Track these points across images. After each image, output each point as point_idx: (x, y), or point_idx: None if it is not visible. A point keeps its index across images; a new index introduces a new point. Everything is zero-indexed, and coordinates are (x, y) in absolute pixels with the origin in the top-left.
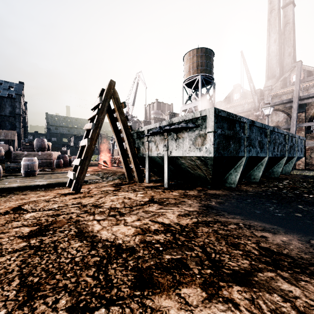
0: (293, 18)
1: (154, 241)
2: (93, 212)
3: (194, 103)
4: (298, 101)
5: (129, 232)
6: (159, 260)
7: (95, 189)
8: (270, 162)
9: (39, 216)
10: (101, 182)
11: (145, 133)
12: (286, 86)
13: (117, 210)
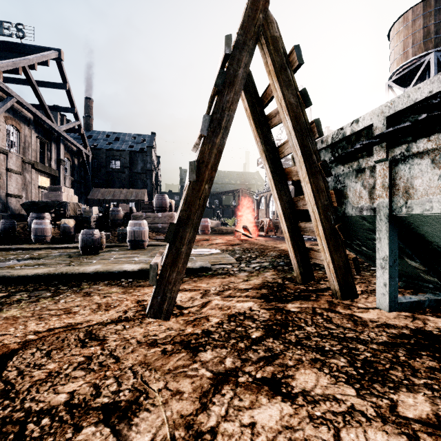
0: None
1: None
2: None
3: None
4: None
5: None
6: None
7: (217, 301)
8: None
9: None
10: (235, 274)
11: (377, 131)
12: None
13: None
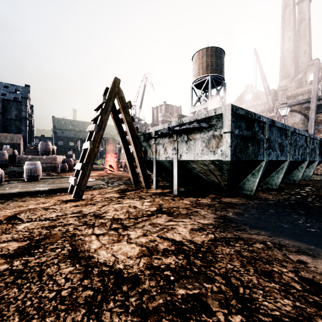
0: (308, 14)
1: (163, 266)
2: (93, 223)
3: (204, 105)
4: (316, 101)
5: (133, 253)
6: (170, 297)
7: (98, 196)
8: (289, 166)
9: (33, 227)
10: (105, 188)
11: (153, 135)
12: (302, 85)
13: (121, 222)
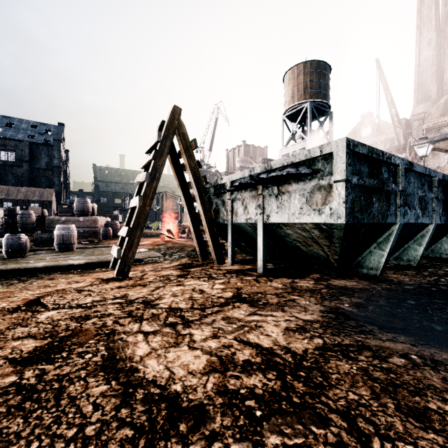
0: None
1: (243, 391)
2: (142, 315)
3: (300, 144)
4: None
5: (197, 365)
6: None
7: (151, 273)
8: (435, 232)
9: (59, 317)
10: (161, 262)
11: (228, 186)
12: None
13: (180, 314)
